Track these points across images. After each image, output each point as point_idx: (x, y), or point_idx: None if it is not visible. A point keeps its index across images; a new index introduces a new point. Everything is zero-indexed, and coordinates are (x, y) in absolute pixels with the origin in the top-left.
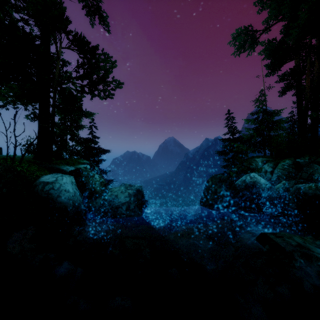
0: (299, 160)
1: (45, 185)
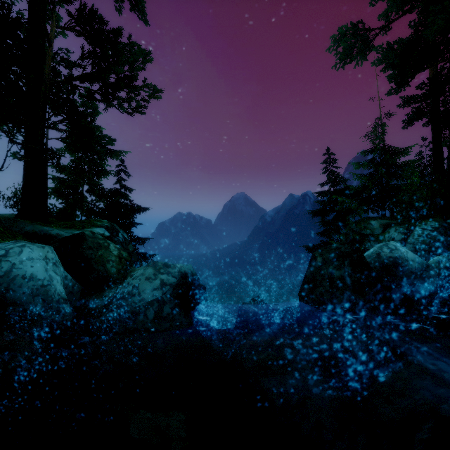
0: None
1: None
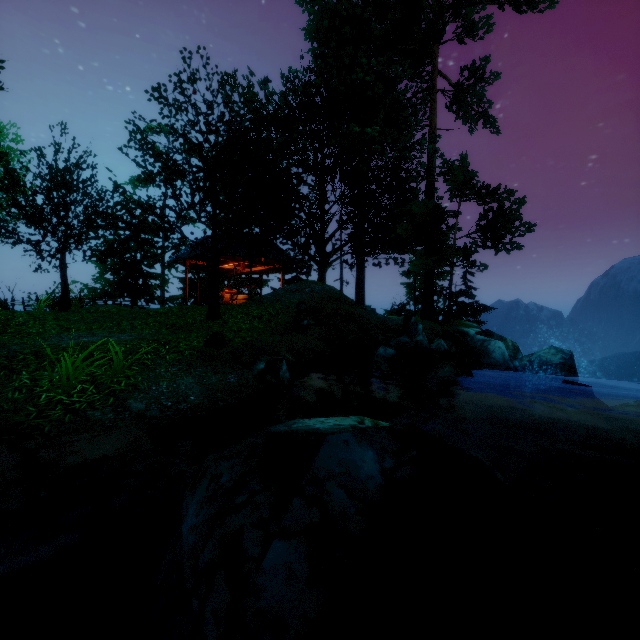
0: None
1: (483, 342)
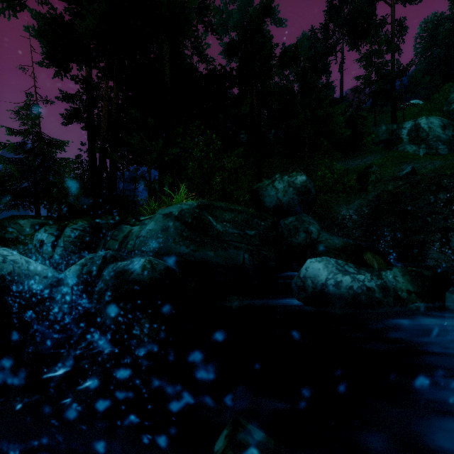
0: (100, 221)
1: None
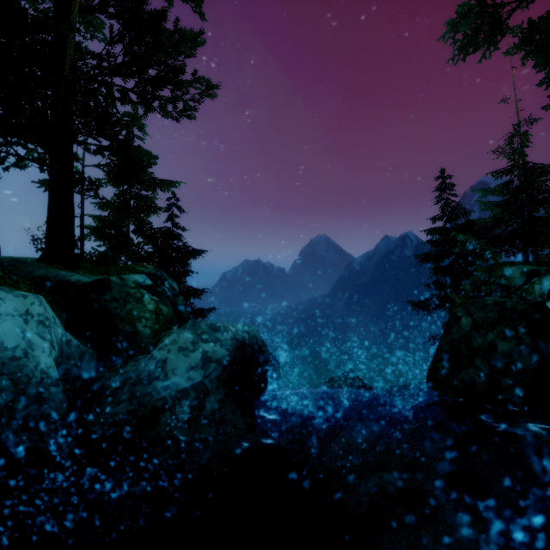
0: None
1: None
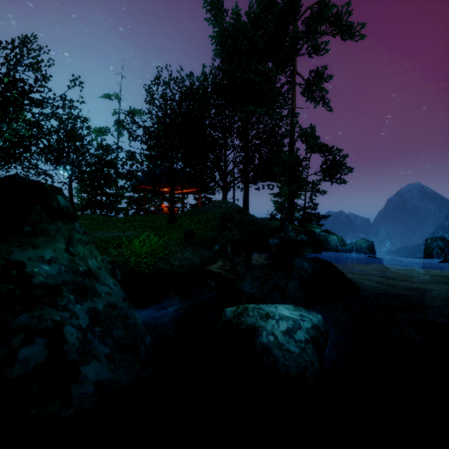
0: None
1: (325, 236)
